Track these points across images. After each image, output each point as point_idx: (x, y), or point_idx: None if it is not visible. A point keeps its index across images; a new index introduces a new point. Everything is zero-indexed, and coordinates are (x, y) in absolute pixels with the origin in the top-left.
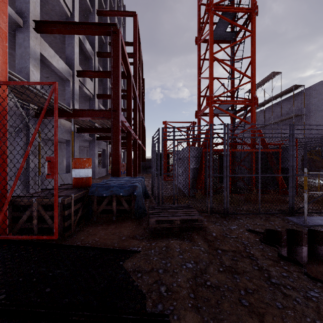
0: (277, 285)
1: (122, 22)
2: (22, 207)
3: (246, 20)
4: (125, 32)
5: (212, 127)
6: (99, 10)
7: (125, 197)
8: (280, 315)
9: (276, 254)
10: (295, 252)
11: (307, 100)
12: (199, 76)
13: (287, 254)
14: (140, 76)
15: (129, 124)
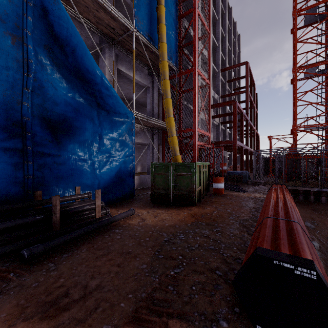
0: None
1: (237, 50)
2: (215, 174)
3: None
4: (240, 56)
5: (296, 143)
6: (222, 69)
7: (239, 176)
8: None
9: None
10: (308, 198)
11: None
12: (293, 106)
13: (305, 199)
14: (251, 100)
15: (242, 142)
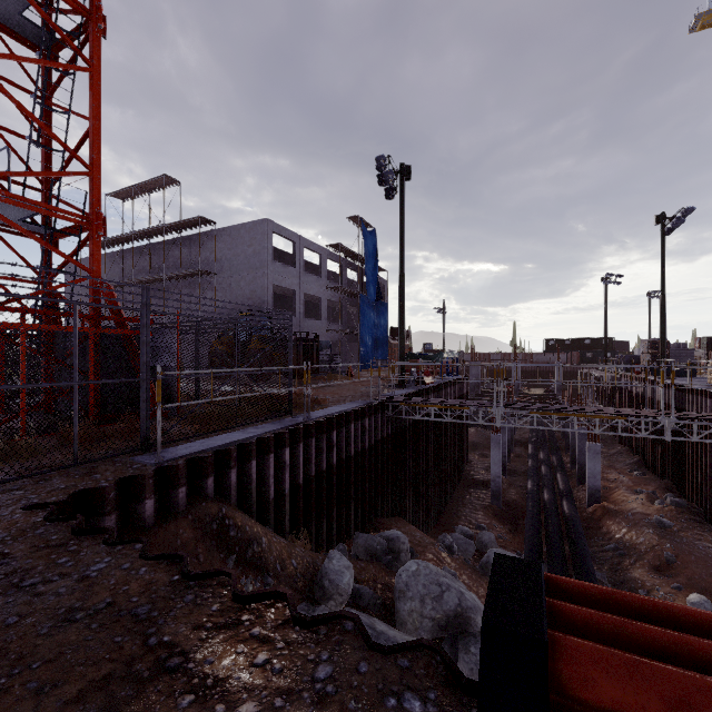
0: (31, 587)
1: None
2: None
3: (79, 30)
4: None
5: None
6: None
7: None
8: (4, 636)
9: (70, 532)
10: (135, 516)
11: (220, 249)
12: None
13: (121, 525)
14: None
15: None
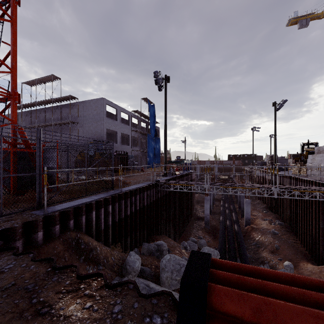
0: None
1: None
2: None
3: (5, 1)
4: None
5: None
6: None
7: None
8: None
9: None
10: (32, 240)
11: (80, 111)
12: None
13: (25, 245)
14: None
15: None
